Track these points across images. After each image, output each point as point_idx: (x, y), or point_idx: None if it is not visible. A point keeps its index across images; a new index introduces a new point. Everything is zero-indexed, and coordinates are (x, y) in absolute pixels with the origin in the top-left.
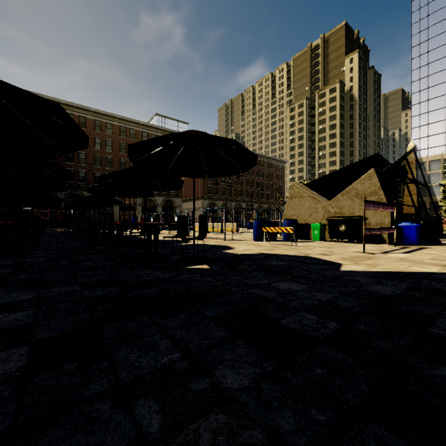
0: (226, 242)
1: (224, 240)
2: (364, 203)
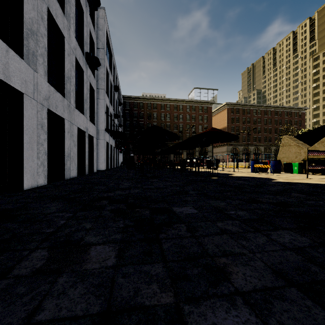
0: (233, 172)
1: (233, 171)
2: (307, 152)
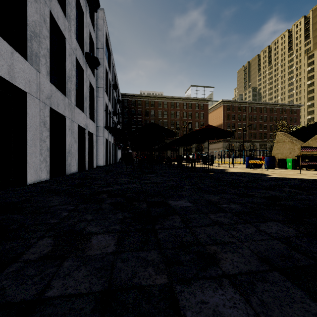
0: (228, 168)
1: (228, 167)
2: (300, 148)
